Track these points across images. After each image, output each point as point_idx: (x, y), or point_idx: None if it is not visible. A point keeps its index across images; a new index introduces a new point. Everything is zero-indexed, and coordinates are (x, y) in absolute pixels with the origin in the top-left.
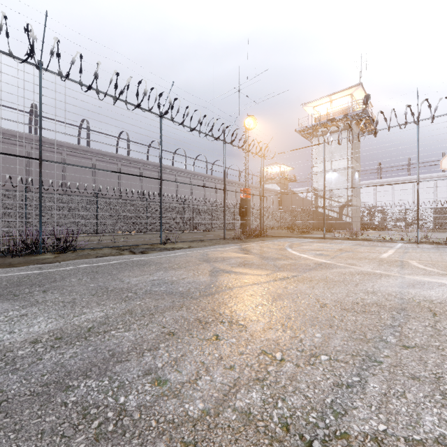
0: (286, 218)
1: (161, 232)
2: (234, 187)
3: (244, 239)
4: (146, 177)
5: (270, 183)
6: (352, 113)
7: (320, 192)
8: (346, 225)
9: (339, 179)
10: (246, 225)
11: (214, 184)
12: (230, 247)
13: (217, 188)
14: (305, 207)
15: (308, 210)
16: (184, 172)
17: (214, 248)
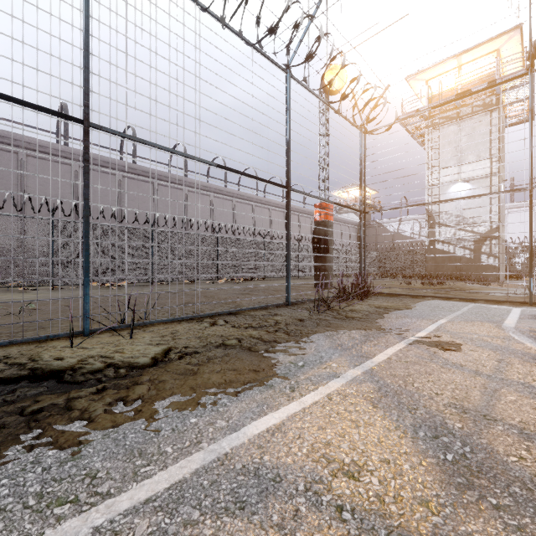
0: (371, 260)
1: (86, 294)
2: (296, 216)
3: (337, 306)
4: (13, 98)
5: (345, 212)
6: (504, 77)
7: (440, 217)
8: (488, 270)
9: (474, 193)
10: (326, 270)
11: (267, 210)
12: (331, 380)
13: (271, 182)
14: (396, 245)
15: (401, 249)
16: (222, 192)
17: (253, 392)
